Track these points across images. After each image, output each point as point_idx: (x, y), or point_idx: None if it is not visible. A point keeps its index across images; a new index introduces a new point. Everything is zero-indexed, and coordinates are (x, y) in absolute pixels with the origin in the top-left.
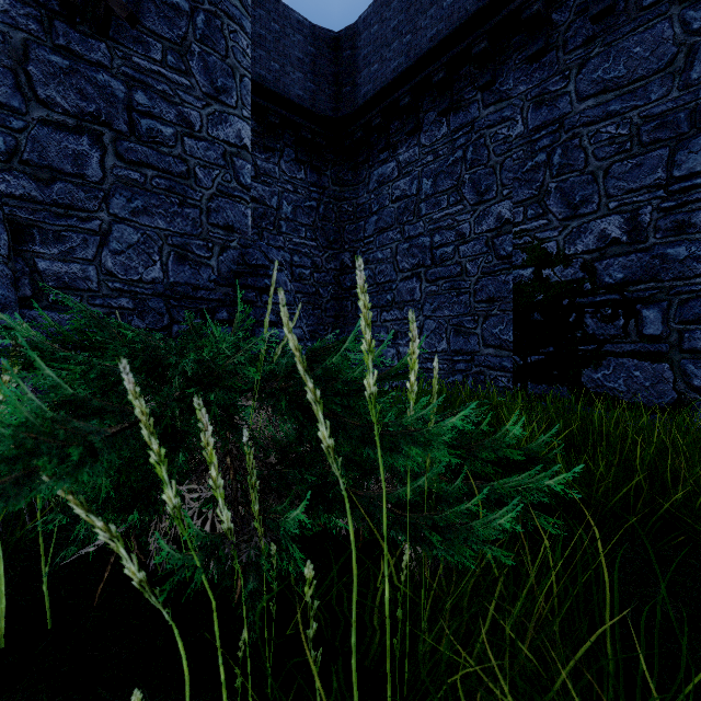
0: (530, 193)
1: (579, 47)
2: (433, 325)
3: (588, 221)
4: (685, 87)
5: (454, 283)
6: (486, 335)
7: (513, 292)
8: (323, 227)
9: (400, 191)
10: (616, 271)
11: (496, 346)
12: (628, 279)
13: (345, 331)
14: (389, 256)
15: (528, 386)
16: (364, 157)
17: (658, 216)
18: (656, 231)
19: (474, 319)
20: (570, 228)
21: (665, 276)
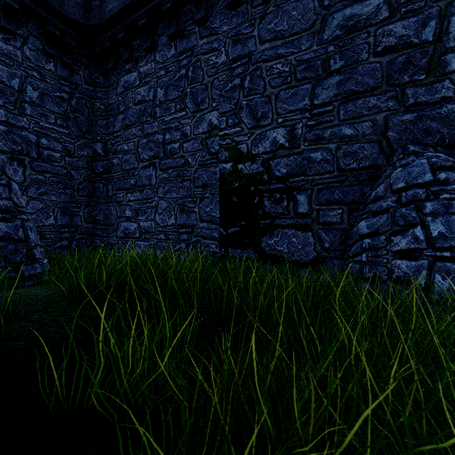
0: (230, 107)
1: (261, 4)
2: (165, 205)
3: (266, 131)
4: (320, 43)
5: (179, 172)
6: (202, 213)
7: (219, 180)
8: (76, 118)
9: (141, 96)
10: (282, 167)
11: (208, 221)
12: (289, 173)
13: (97, 209)
14: (132, 148)
15: (229, 250)
16: (112, 64)
17: (306, 130)
18: (305, 141)
19: (194, 200)
20: (255, 135)
21: (310, 172)
